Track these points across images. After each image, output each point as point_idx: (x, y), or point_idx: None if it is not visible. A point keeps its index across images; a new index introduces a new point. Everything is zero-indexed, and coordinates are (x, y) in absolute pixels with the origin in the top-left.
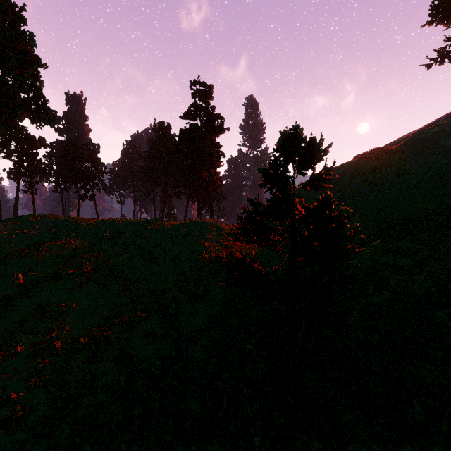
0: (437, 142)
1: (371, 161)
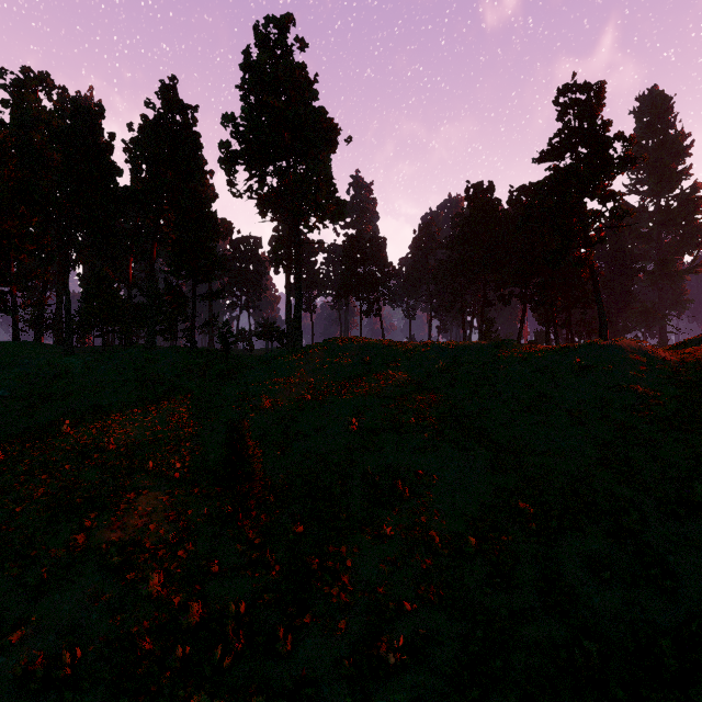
0: None
1: None
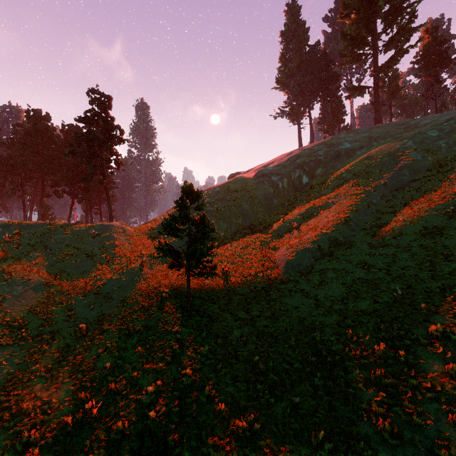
0: (270, 177)
1: (236, 184)
